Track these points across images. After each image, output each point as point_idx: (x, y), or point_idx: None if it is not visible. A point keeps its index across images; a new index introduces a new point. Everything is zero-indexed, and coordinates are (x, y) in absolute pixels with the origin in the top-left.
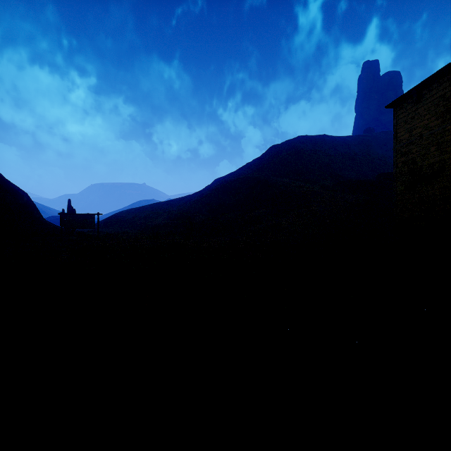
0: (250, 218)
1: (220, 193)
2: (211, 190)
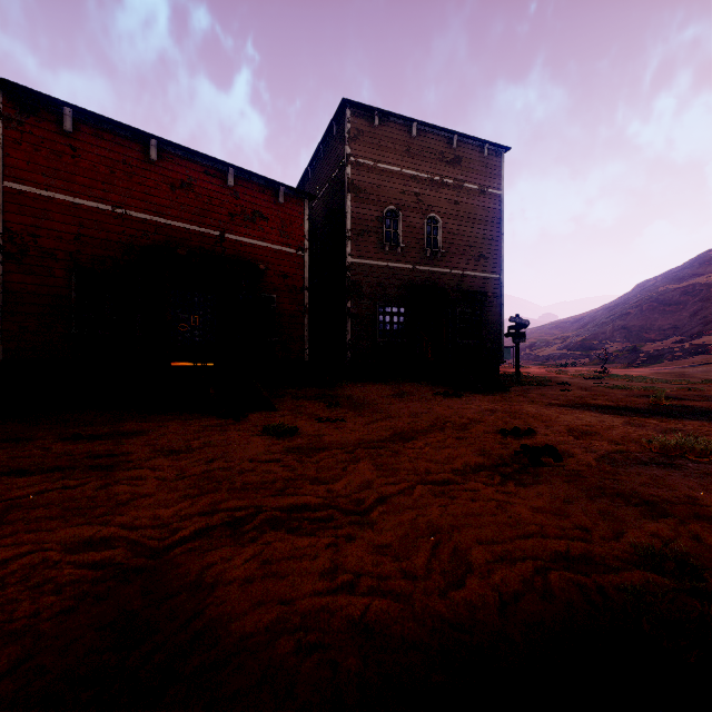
0: (693, 346)
1: (644, 311)
2: (630, 308)
